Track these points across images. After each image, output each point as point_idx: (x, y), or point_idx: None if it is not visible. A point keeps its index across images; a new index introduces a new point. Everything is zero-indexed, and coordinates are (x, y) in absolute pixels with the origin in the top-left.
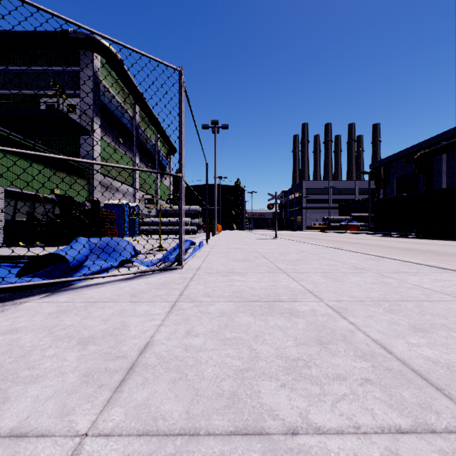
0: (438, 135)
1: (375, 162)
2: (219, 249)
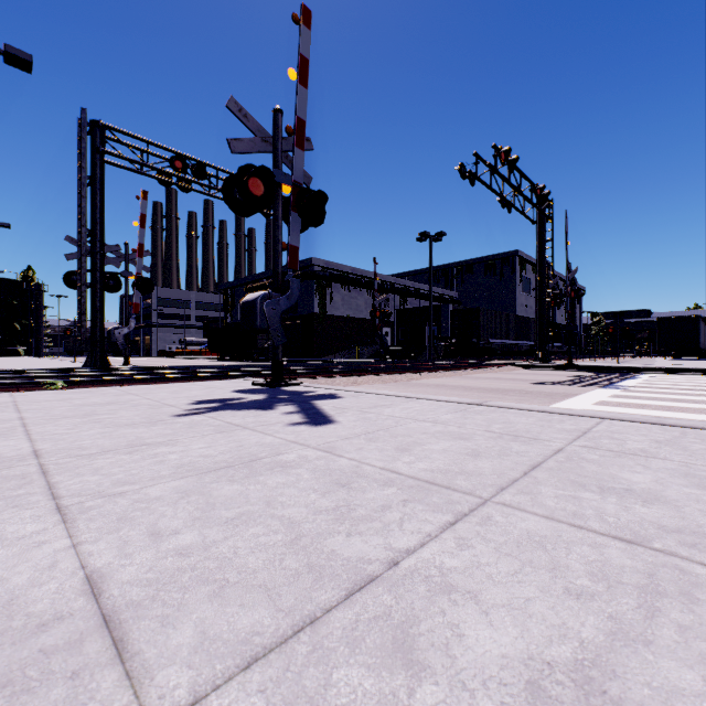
0: (261, 274)
1: (223, 284)
2: (7, 367)
